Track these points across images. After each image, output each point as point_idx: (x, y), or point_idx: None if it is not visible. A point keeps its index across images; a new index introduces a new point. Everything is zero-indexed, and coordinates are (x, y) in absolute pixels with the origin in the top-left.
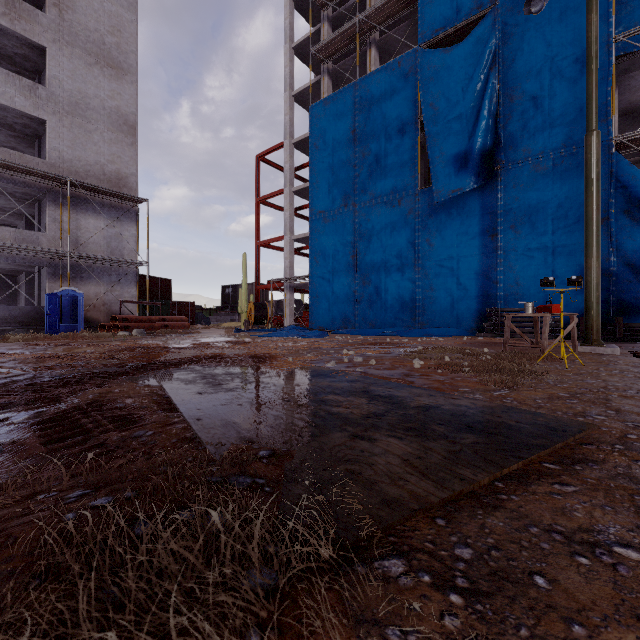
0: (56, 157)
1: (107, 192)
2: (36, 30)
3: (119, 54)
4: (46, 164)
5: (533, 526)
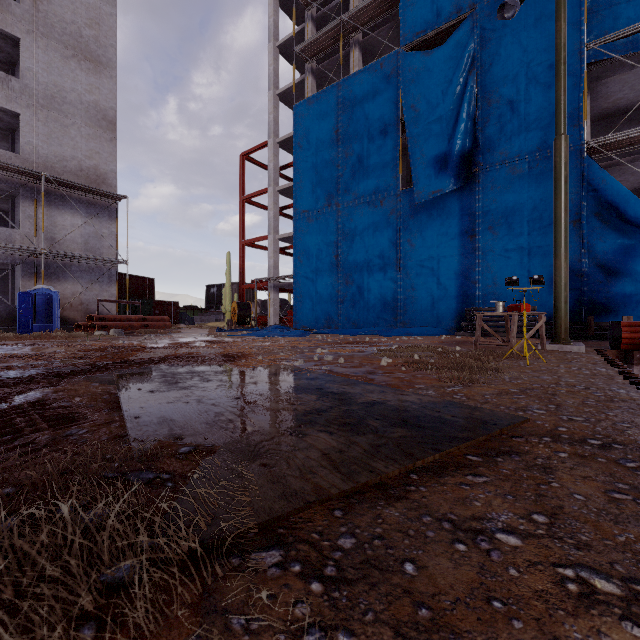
0: (30, 152)
1: (84, 188)
2: (9, 20)
3: (97, 47)
4: (19, 159)
5: (428, 515)
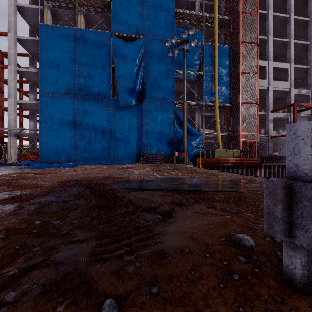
0: None
1: None
2: None
3: None
4: None
5: None
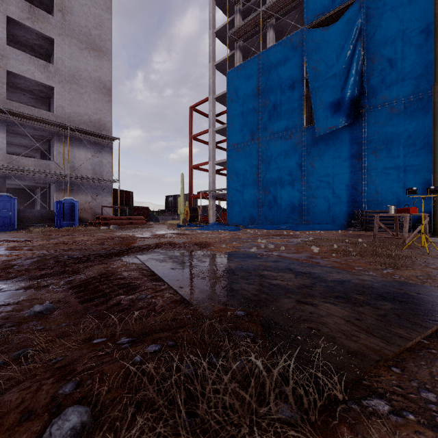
0: (60, 111)
1: (93, 134)
2: (48, 28)
3: (100, 41)
4: (54, 116)
5: None
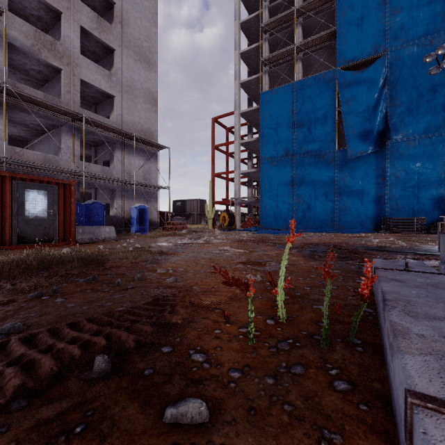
0: (120, 120)
1: (148, 143)
2: (111, 39)
3: (149, 54)
4: (115, 124)
5: None
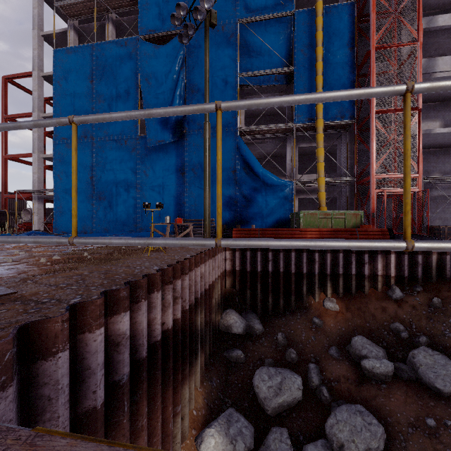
0: None
1: None
2: None
3: None
4: None
5: None
